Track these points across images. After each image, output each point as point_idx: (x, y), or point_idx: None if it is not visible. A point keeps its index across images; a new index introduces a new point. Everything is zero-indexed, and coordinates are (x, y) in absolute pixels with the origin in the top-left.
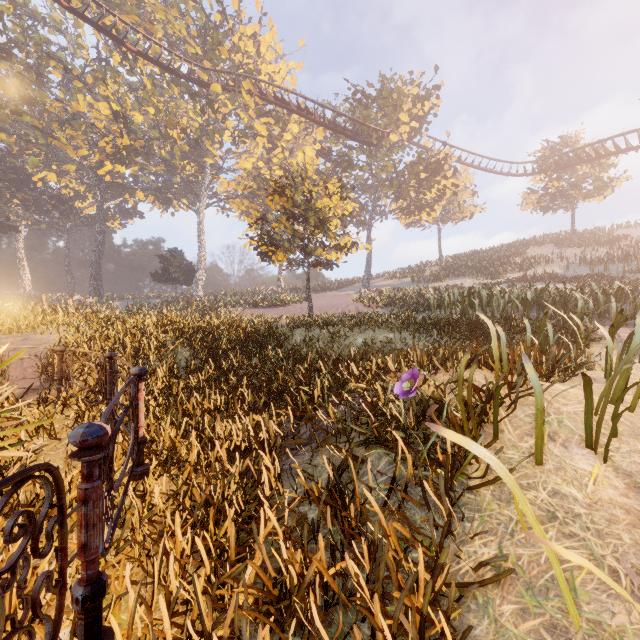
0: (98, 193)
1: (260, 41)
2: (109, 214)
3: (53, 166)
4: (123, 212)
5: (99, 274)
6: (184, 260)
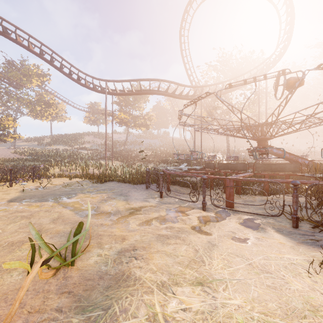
0: None
1: None
2: None
3: None
4: None
5: None
6: None
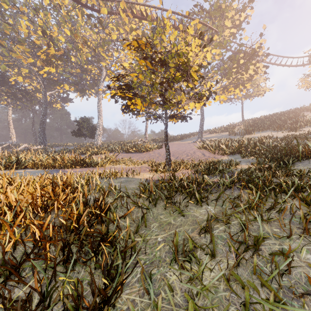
0: (43, 86)
1: None
2: (54, 100)
3: (23, 74)
4: (62, 99)
5: (44, 132)
6: (90, 123)
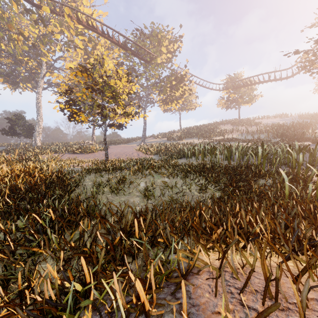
0: None
1: None
2: None
3: None
4: None
5: None
6: (26, 122)
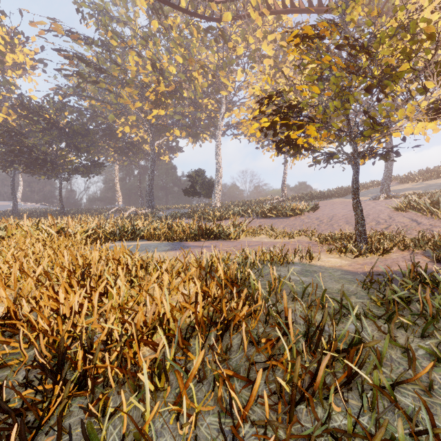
0: (150, 135)
1: None
2: (162, 151)
3: (129, 123)
4: (170, 149)
5: (151, 192)
6: (205, 178)
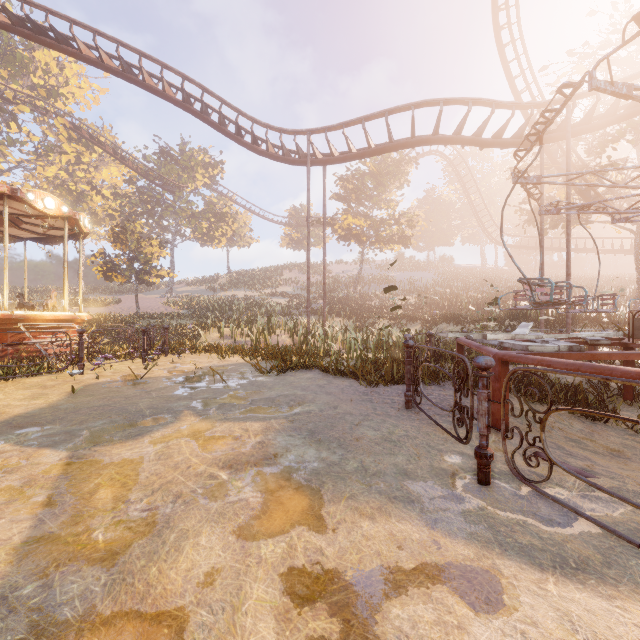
0: None
1: (65, 66)
2: None
3: None
4: None
5: None
6: None
